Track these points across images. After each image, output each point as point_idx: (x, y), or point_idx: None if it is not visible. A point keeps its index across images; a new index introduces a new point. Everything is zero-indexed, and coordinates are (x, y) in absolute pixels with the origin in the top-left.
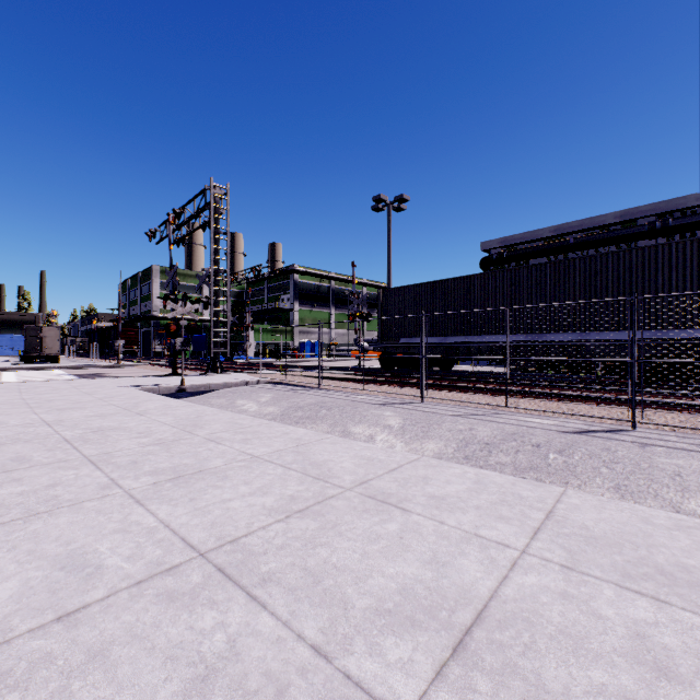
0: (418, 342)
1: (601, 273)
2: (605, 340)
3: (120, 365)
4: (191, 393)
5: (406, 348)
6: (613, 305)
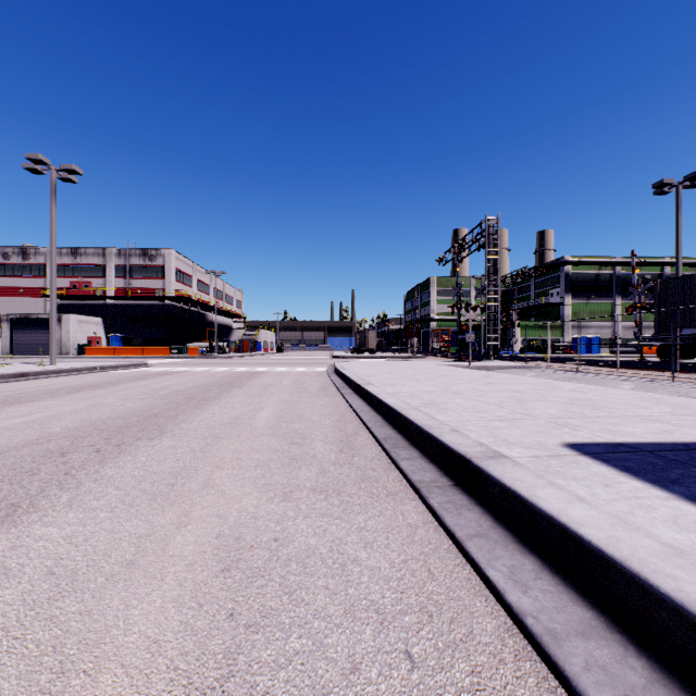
0: None
1: None
2: None
3: (415, 356)
4: None
5: (689, 339)
6: None
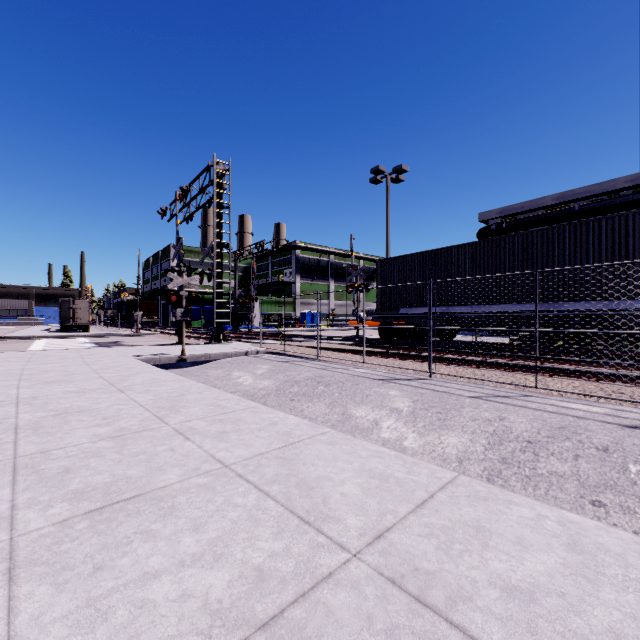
0: (419, 312)
1: (633, 234)
2: (639, 309)
3: (139, 334)
4: (193, 362)
5: (406, 318)
6: None
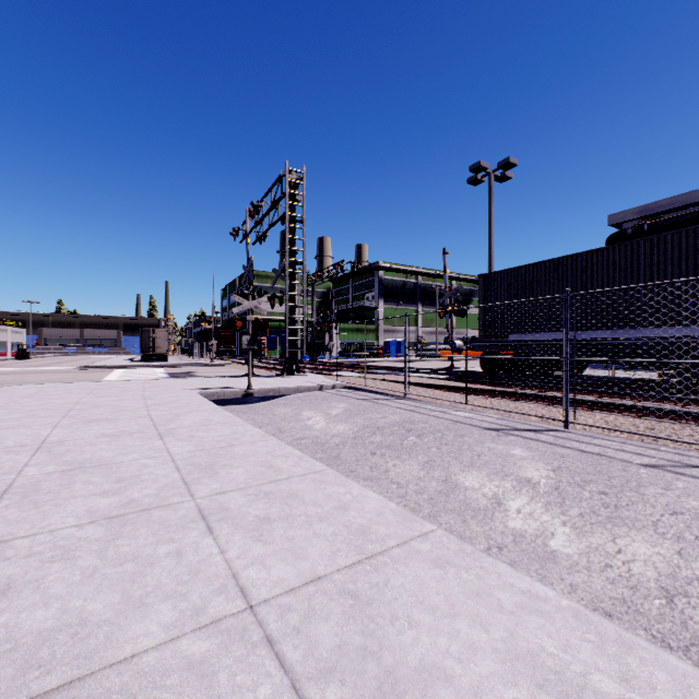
0: (535, 339)
1: None
2: None
3: (213, 364)
4: (262, 397)
5: (517, 347)
6: None
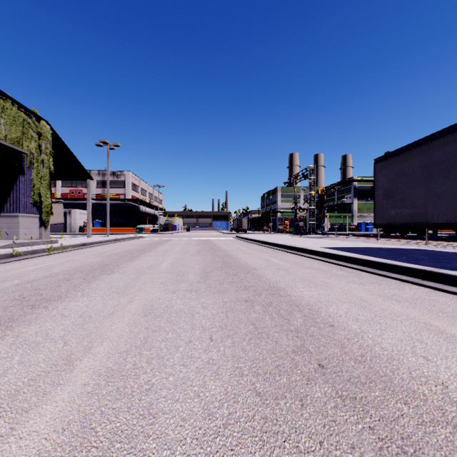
0: None
1: None
2: None
3: (271, 233)
4: None
5: None
6: None
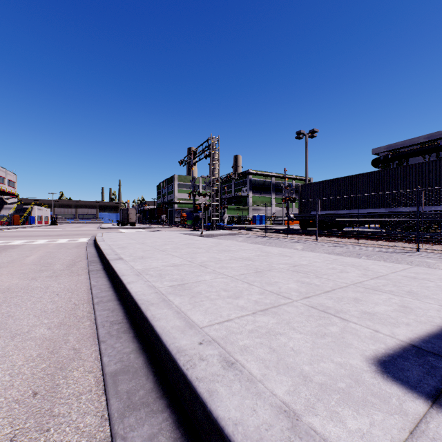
0: (321, 214)
1: (432, 172)
2: (434, 211)
3: (164, 227)
4: None
5: (314, 217)
6: (439, 190)
